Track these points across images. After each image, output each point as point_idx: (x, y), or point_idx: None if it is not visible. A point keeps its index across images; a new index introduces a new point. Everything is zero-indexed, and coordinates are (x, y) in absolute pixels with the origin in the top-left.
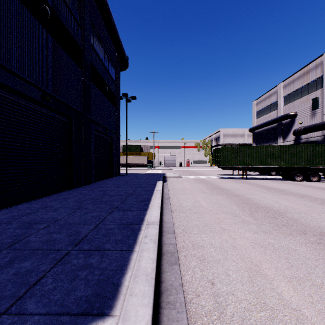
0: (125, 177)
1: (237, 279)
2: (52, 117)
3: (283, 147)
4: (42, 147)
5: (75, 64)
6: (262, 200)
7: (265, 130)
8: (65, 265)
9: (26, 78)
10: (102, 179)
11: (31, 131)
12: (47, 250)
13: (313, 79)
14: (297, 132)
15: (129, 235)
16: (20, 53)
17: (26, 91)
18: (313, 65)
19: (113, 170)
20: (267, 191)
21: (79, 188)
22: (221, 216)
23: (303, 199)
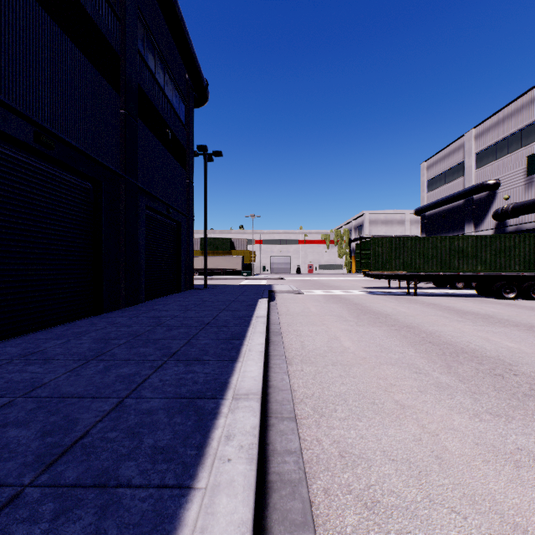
0: (201, 293)
1: None
2: (59, 179)
3: (481, 239)
4: (37, 235)
5: (107, 84)
6: (458, 337)
7: (443, 211)
8: None
9: None
10: (161, 295)
11: (12, 203)
12: None
13: (529, 123)
14: (502, 214)
15: (190, 431)
16: None
17: None
18: (529, 98)
19: (181, 279)
20: (461, 317)
21: (114, 312)
22: (389, 371)
23: None
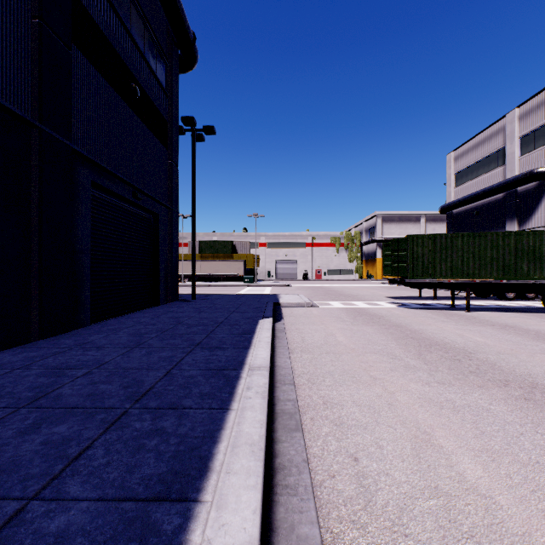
0: (184, 307)
1: None
2: None
3: None
4: None
5: None
6: None
7: (475, 208)
8: None
9: None
10: (125, 312)
11: None
12: None
13: None
14: None
15: None
16: None
17: None
18: None
19: (159, 289)
20: None
21: (5, 351)
22: None
23: None
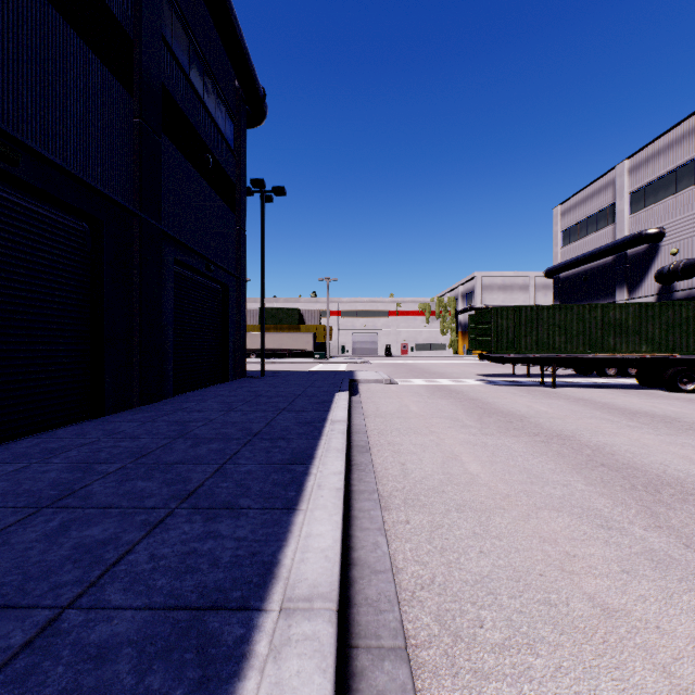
0: (256, 383)
1: None
2: (32, 213)
3: (647, 308)
4: None
5: (111, 77)
6: (643, 455)
7: (584, 272)
8: None
9: None
10: (198, 387)
11: None
12: None
13: None
14: (669, 275)
15: None
16: None
17: None
18: None
19: (228, 364)
20: (632, 421)
21: (122, 413)
22: (556, 525)
23: None
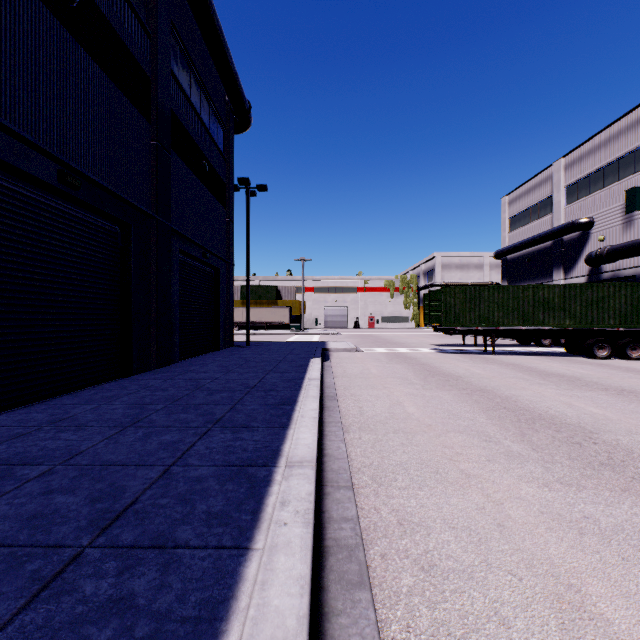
0: (243, 351)
1: (532, 635)
2: (84, 222)
3: (570, 288)
4: (61, 286)
5: (136, 112)
6: (538, 402)
7: (527, 254)
8: (59, 602)
9: (20, 133)
10: (196, 354)
11: (34, 251)
12: (26, 547)
13: (627, 151)
14: (596, 259)
15: (243, 498)
16: (6, 75)
17: (20, 162)
18: (627, 122)
19: (220, 335)
20: (544, 380)
21: (145, 373)
22: (456, 439)
23: (626, 398)
